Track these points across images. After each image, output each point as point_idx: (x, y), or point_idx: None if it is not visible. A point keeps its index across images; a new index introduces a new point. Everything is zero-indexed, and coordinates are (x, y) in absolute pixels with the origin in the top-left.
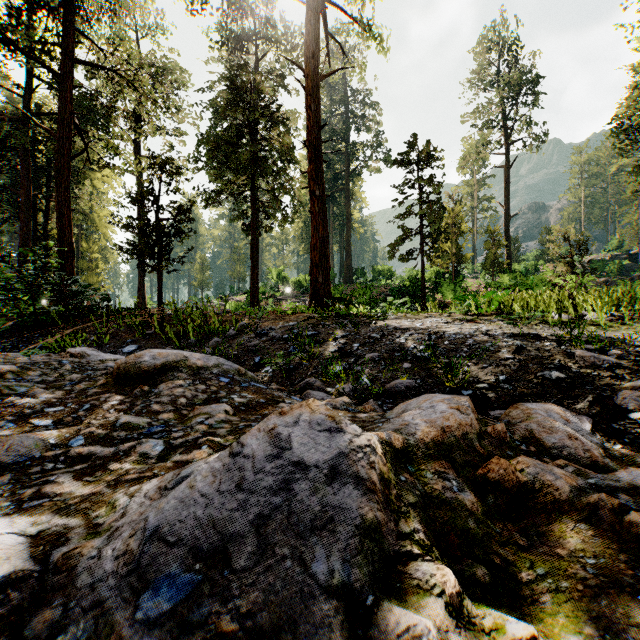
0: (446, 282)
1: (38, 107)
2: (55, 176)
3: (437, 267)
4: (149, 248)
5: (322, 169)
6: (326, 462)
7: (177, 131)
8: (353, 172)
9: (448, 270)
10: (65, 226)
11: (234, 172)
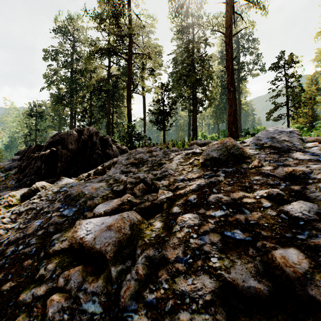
0: (304, 131)
1: (110, 74)
2: (127, 98)
3: (297, 124)
4: (162, 120)
5: (234, 78)
6: (288, 131)
7: (157, 73)
8: (241, 78)
9: (305, 125)
10: (130, 116)
11: (189, 86)
